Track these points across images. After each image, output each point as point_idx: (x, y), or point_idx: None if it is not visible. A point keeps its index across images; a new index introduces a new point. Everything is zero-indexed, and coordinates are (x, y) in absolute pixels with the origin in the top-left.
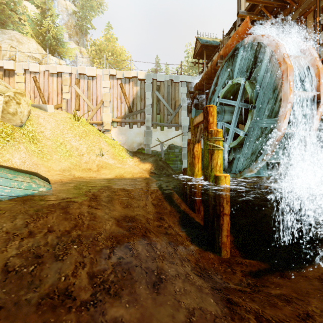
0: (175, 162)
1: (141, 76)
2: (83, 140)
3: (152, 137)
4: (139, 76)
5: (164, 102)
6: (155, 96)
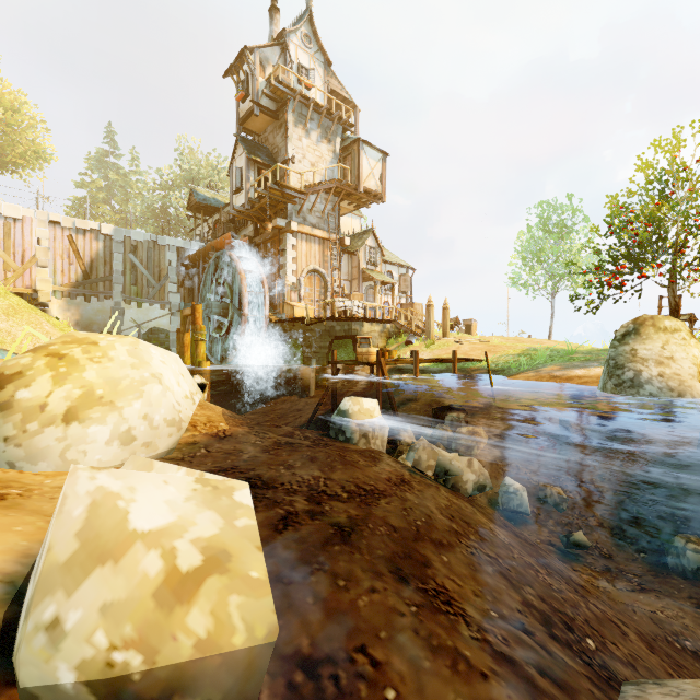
0: None
1: (106, 231)
2: (12, 319)
3: (123, 317)
4: (103, 231)
5: (144, 269)
6: (129, 260)
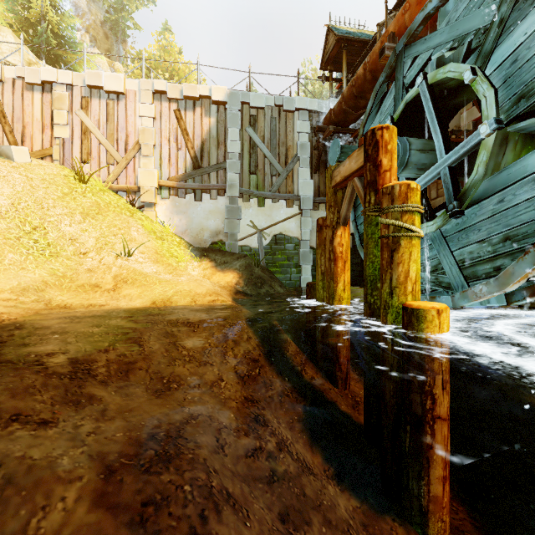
0: (286, 269)
1: (217, 96)
2: (89, 221)
3: (240, 219)
4: (214, 96)
5: (265, 149)
6: (247, 138)
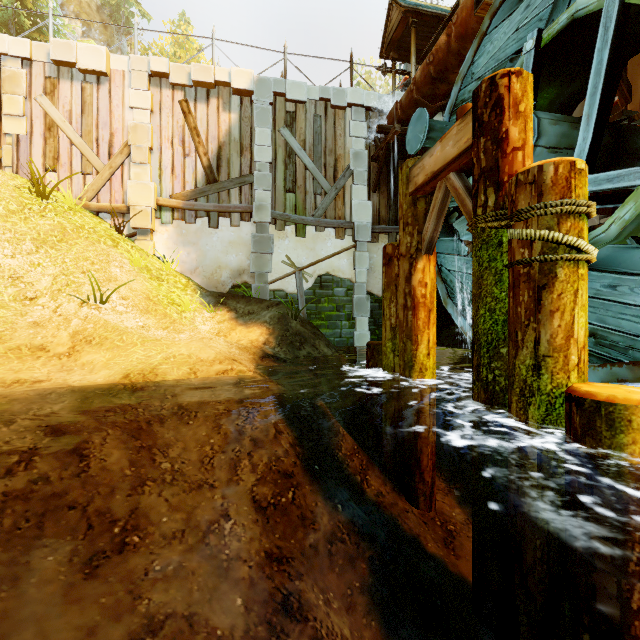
0: (335, 322)
1: (240, 83)
2: (46, 251)
3: (272, 254)
4: (236, 83)
5: (307, 158)
6: (282, 142)
